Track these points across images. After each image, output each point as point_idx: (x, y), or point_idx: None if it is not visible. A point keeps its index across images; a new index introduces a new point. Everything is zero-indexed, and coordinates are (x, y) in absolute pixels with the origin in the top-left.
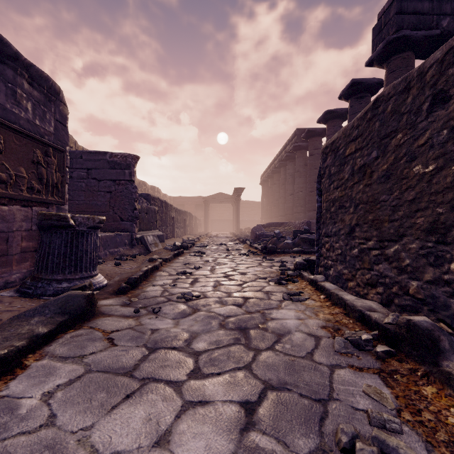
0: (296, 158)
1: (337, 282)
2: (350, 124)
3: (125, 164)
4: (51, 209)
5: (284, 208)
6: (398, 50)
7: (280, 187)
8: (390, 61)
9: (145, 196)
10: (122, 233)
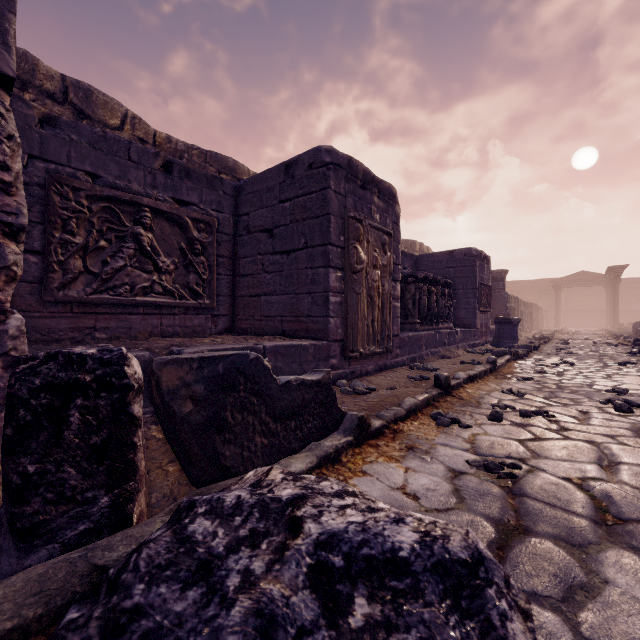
0: None
1: None
2: None
3: (499, 278)
4: (487, 314)
5: None
6: None
7: None
8: None
9: None
10: None
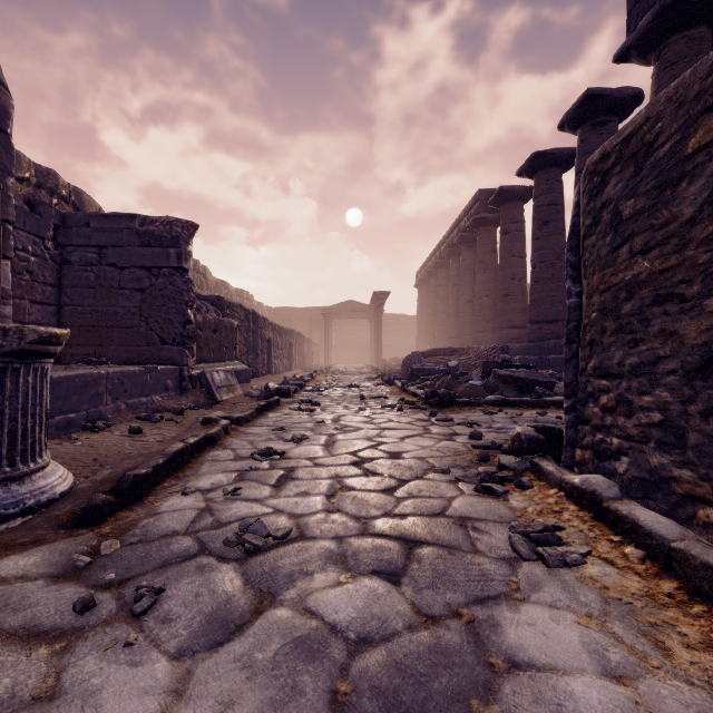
0: (477, 240)
1: (646, 497)
2: (707, 61)
3: (169, 237)
4: None
5: (457, 324)
6: (681, 23)
7: (449, 290)
8: (664, 46)
9: (213, 300)
10: (159, 367)
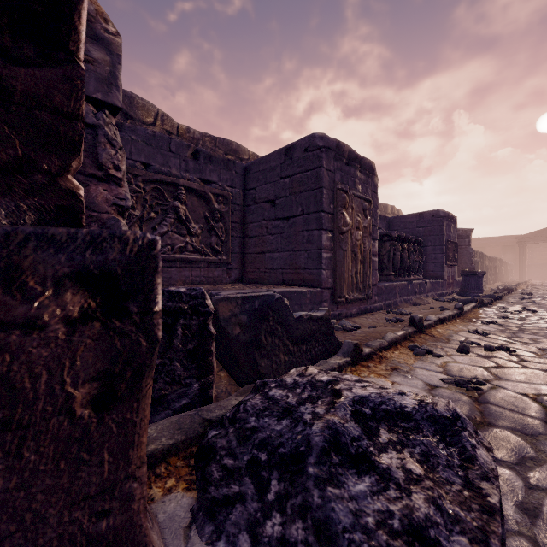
0: None
1: None
2: None
3: (465, 235)
4: (454, 268)
5: None
6: None
7: None
8: None
9: None
10: None
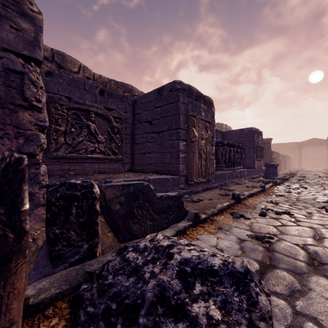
0: None
1: None
2: None
3: (267, 142)
4: (261, 161)
5: None
6: None
7: None
8: None
9: None
10: None
